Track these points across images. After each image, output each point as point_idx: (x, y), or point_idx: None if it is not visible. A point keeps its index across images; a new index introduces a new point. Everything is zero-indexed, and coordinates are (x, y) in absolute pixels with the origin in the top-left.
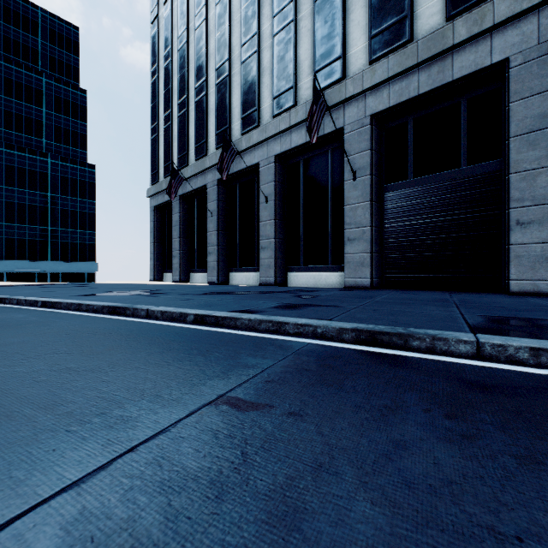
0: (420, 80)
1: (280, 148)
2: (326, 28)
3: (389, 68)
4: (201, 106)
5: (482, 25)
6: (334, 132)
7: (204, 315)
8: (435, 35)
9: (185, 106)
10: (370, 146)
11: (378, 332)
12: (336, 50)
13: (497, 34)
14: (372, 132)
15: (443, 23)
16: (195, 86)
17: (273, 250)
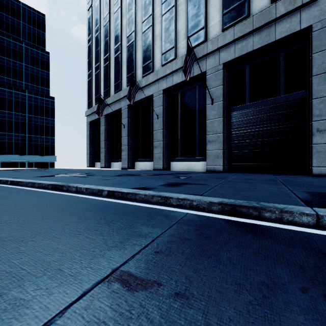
0: (254, 41)
1: (166, 85)
2: (195, 10)
3: (234, 33)
4: (118, 60)
5: (294, 4)
6: (200, 74)
7: (114, 191)
8: (264, 12)
9: (108, 60)
10: (222, 83)
11: (239, 205)
12: (201, 23)
13: (304, 10)
14: (223, 74)
15: (269, 4)
16: (114, 48)
17: (162, 148)
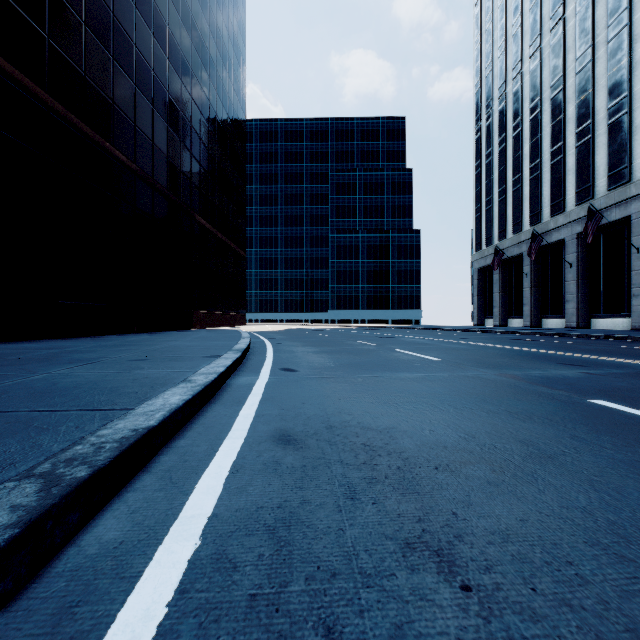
0: None
1: (581, 228)
2: (616, 146)
3: None
4: (517, 195)
5: None
6: (623, 218)
7: (514, 331)
8: None
9: (503, 194)
10: None
11: (558, 333)
12: (623, 161)
13: None
14: None
15: None
16: (512, 180)
17: (575, 302)
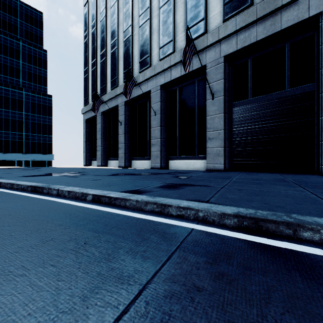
0: (258, 31)
1: (164, 80)
2: (194, 0)
3: (236, 23)
4: (114, 56)
5: None
6: (199, 68)
7: (100, 195)
8: None
9: (104, 56)
10: (223, 77)
11: (263, 219)
12: (200, 14)
13: None
14: (224, 67)
15: None
16: (111, 43)
17: (159, 146)
